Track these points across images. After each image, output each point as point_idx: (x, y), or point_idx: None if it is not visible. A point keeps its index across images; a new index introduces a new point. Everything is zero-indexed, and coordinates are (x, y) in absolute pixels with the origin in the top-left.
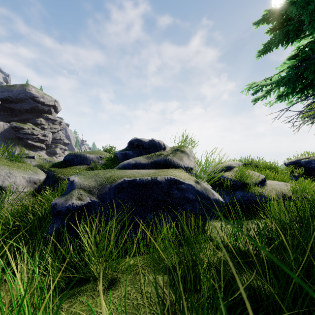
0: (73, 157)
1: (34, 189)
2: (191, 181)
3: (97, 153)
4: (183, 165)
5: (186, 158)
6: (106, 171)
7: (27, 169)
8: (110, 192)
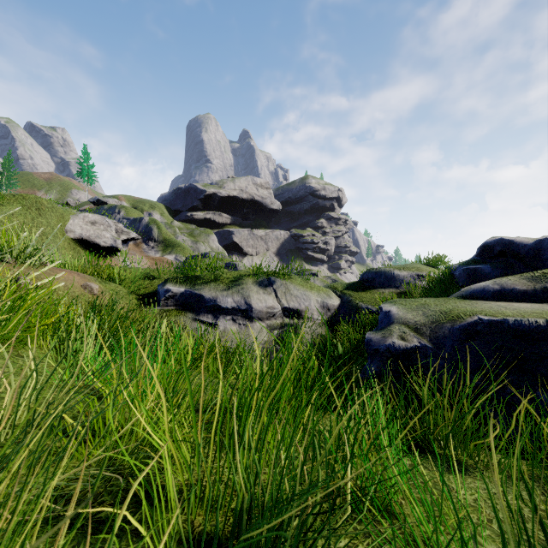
0: (374, 276)
1: (328, 317)
2: None
3: (411, 269)
4: None
5: None
6: (439, 301)
7: (320, 291)
8: (451, 336)
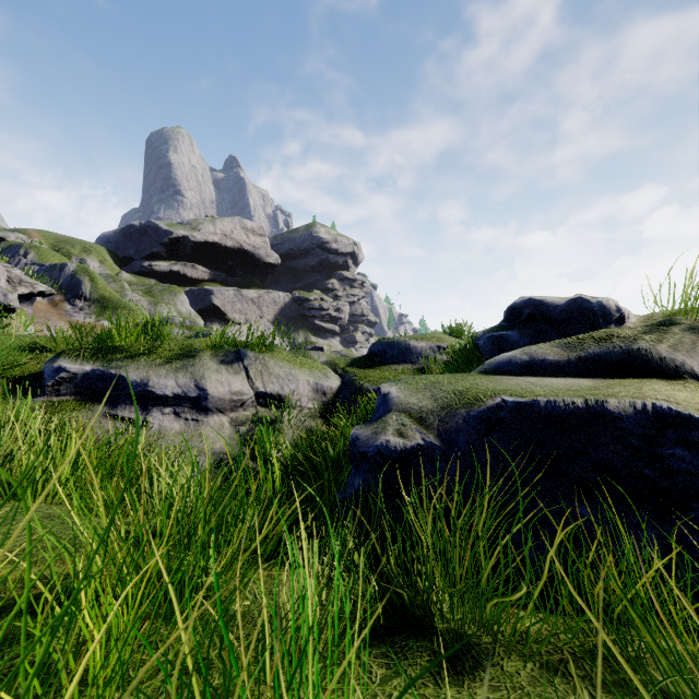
0: (385, 348)
1: (323, 404)
2: None
3: (431, 339)
4: None
5: None
6: (455, 377)
7: (314, 368)
8: (466, 428)
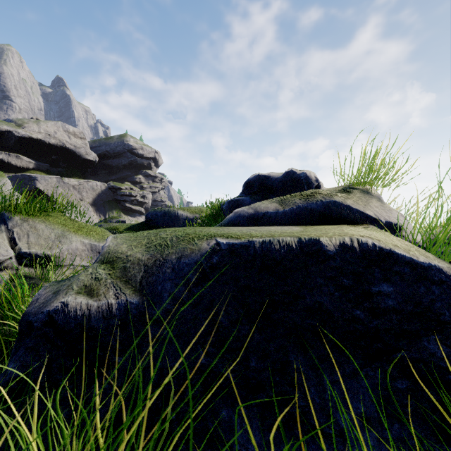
0: (158, 215)
1: None
2: (432, 258)
3: (194, 210)
4: (375, 218)
5: (377, 203)
6: (188, 227)
7: (91, 231)
8: (174, 278)
